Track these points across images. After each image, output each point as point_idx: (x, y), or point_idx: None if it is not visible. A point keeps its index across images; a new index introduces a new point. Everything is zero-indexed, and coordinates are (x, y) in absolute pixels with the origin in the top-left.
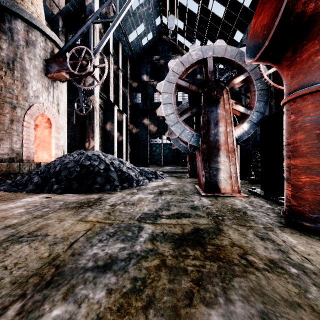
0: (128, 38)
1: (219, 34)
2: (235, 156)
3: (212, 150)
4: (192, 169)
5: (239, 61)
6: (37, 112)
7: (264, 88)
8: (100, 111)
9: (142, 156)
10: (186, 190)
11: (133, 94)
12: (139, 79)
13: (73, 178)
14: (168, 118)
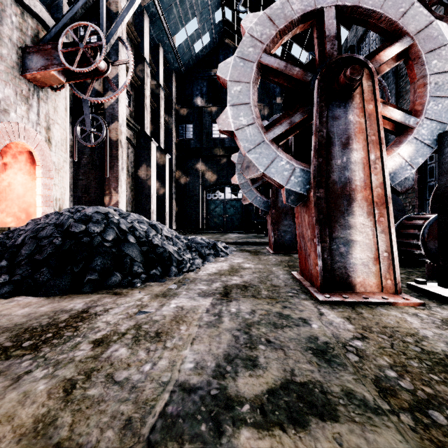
0: (174, 41)
1: (311, 33)
2: (388, 213)
3: (336, 202)
4: (277, 238)
5: (391, 13)
6: (4, 138)
7: (445, 69)
8: (130, 148)
9: (194, 218)
10: (277, 284)
11: (182, 125)
12: (190, 103)
13: (45, 259)
14: (242, 135)
